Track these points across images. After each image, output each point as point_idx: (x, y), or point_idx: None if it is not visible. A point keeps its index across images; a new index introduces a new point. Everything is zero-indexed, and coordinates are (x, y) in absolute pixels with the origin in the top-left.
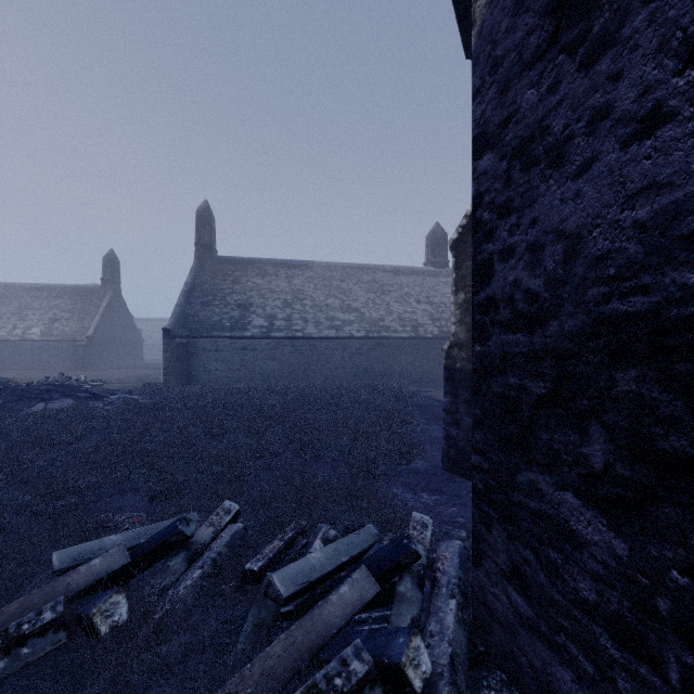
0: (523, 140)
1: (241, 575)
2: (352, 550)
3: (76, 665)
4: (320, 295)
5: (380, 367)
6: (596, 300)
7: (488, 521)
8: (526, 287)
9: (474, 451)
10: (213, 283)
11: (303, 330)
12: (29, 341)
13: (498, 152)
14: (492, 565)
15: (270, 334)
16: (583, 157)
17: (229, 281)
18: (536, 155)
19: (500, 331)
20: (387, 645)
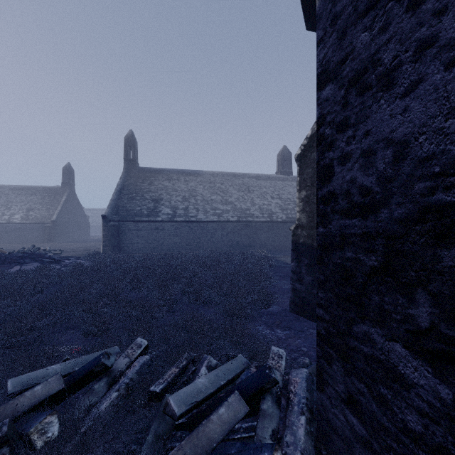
0: (358, 72)
1: (147, 395)
2: (228, 375)
3: None
4: (207, 193)
5: (247, 240)
6: (422, 193)
7: (329, 358)
8: (360, 184)
9: (318, 306)
10: (135, 185)
11: (195, 216)
12: (13, 223)
13: (337, 83)
14: (333, 392)
15: (174, 219)
16: (411, 80)
17: (146, 183)
18: (369, 82)
19: (339, 217)
20: None
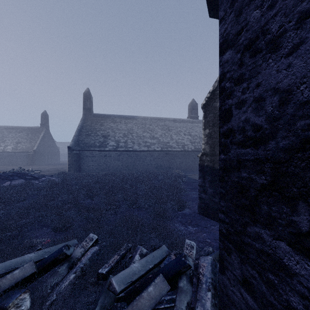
0: (251, 40)
1: (96, 276)
2: (155, 260)
3: None
4: (140, 131)
5: (167, 164)
6: (303, 128)
7: (229, 250)
8: (253, 122)
9: (220, 211)
10: (91, 126)
11: (132, 147)
12: (6, 152)
13: (235, 49)
14: (231, 275)
15: (117, 149)
16: (293, 43)
17: (98, 125)
18: (259, 47)
19: (236, 147)
20: None
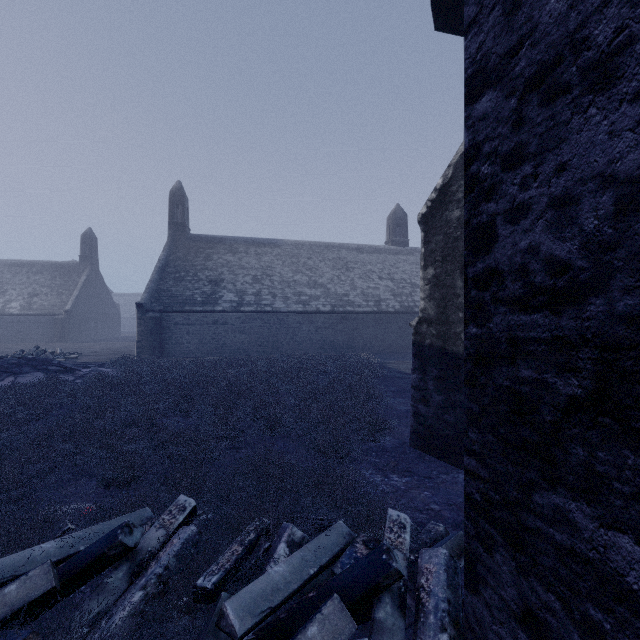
0: (543, 65)
1: (191, 593)
2: (321, 557)
3: None
4: (288, 271)
5: (344, 339)
6: None
7: (488, 541)
8: (548, 254)
9: (468, 453)
10: (185, 260)
11: (271, 304)
12: (9, 314)
13: (503, 88)
14: (495, 597)
15: (240, 308)
16: None
17: (201, 258)
18: (565, 80)
19: (506, 310)
20: None
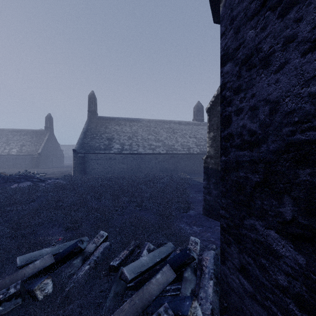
0: (247, 55)
1: (108, 267)
2: (162, 255)
3: (26, 314)
4: (145, 134)
5: (172, 167)
6: (287, 134)
7: (229, 242)
8: (249, 128)
9: (221, 208)
10: (96, 128)
11: (137, 150)
12: (11, 155)
13: (234, 62)
14: (231, 264)
15: (122, 152)
16: (280, 62)
17: (103, 127)
18: (254, 62)
19: (235, 150)
20: (180, 305)
